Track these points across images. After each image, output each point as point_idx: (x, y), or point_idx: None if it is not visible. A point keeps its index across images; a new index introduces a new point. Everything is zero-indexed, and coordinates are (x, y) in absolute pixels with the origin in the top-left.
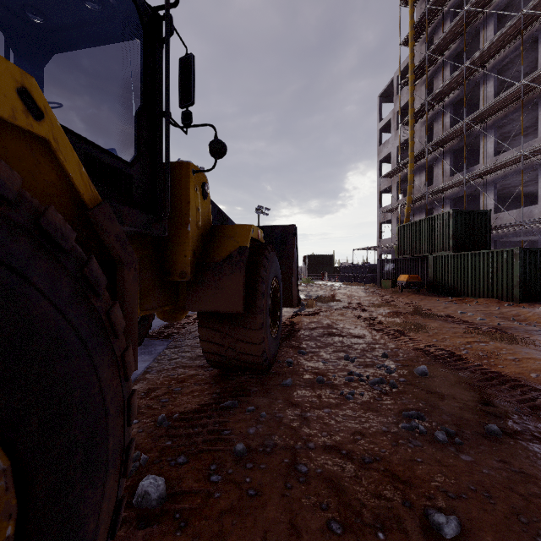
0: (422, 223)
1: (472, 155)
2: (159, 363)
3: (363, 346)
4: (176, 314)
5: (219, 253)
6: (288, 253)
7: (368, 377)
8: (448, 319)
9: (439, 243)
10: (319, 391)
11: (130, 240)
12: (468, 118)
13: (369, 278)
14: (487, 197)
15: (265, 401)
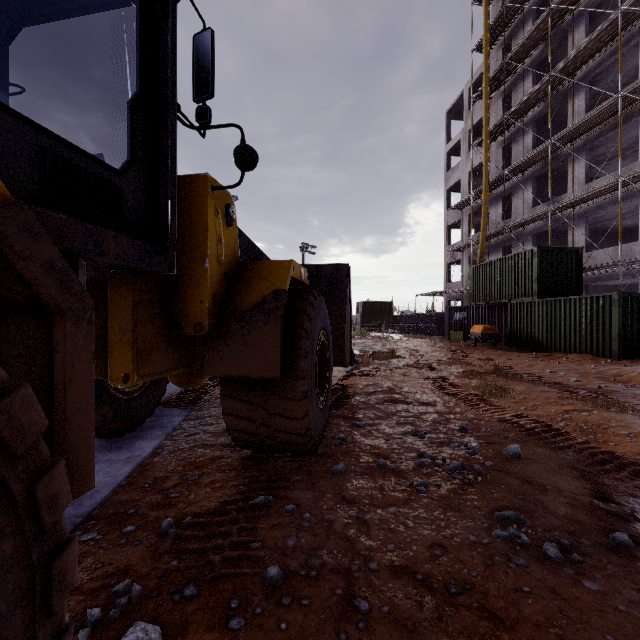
0: (499, 263)
1: (559, 182)
2: (173, 440)
3: (435, 416)
4: (194, 378)
5: (248, 297)
6: (339, 298)
7: (445, 460)
8: (536, 381)
9: (521, 287)
10: (380, 481)
11: (122, 279)
12: (555, 138)
13: (436, 329)
14: (577, 232)
15: (310, 495)
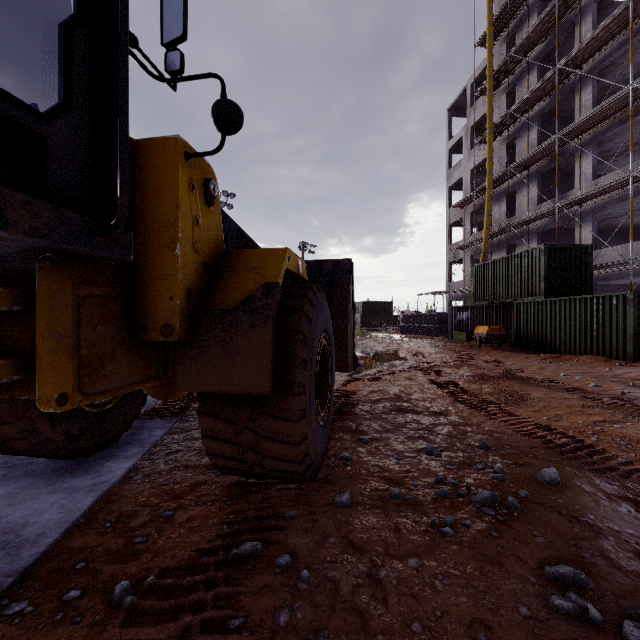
0: (504, 262)
1: (564, 179)
2: (150, 459)
3: (449, 428)
4: (173, 389)
5: (231, 293)
6: (341, 297)
7: (470, 488)
8: (552, 386)
9: (527, 286)
10: (395, 517)
11: (56, 267)
12: (561, 132)
13: (438, 330)
14: (584, 230)
15: (309, 539)
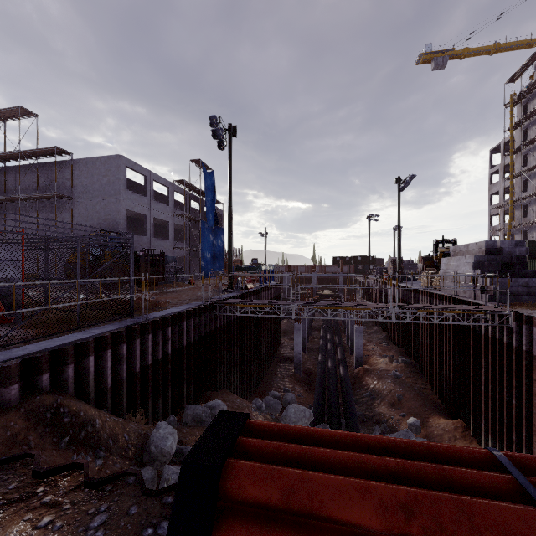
0: None
1: None
2: None
3: None
4: None
5: None
6: None
7: None
8: None
9: None
10: None
11: None
12: None
13: None
14: None
15: None
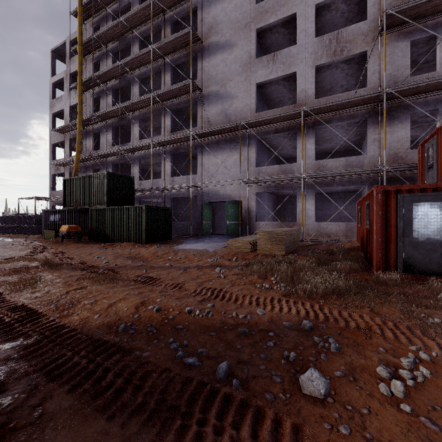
0: (84, 179)
1: (129, 135)
2: None
3: None
4: None
5: None
6: None
7: None
8: (77, 267)
9: (97, 198)
10: None
11: None
12: (122, 104)
13: (35, 229)
14: (135, 168)
15: None
